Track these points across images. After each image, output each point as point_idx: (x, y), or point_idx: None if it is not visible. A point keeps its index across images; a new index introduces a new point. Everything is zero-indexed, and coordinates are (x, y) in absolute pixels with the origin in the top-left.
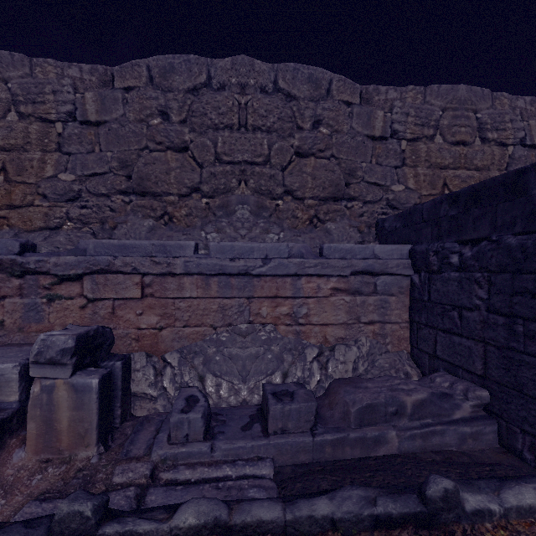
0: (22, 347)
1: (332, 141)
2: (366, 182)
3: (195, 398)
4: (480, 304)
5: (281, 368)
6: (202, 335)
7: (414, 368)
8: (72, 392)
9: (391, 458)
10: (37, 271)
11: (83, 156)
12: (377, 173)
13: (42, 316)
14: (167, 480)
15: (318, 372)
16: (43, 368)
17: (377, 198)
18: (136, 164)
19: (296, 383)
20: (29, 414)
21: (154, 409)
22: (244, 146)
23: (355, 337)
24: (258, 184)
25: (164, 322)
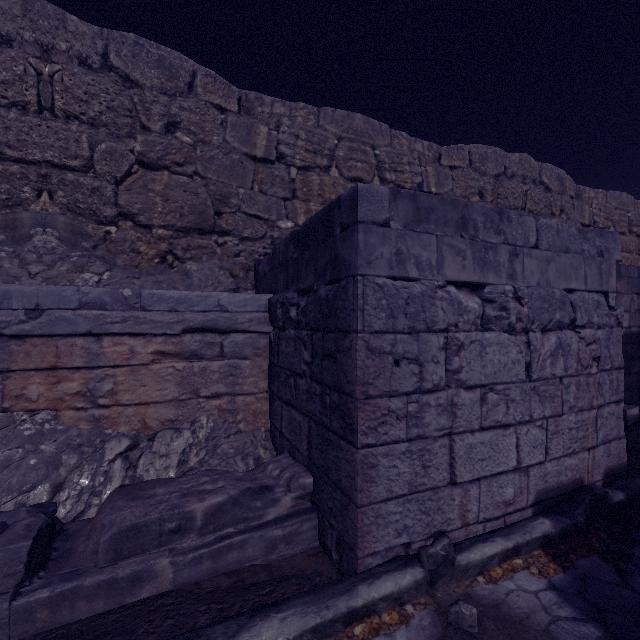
0: None
1: (195, 153)
2: (244, 214)
3: None
4: (306, 369)
5: (52, 478)
6: None
7: (270, 449)
8: None
9: (152, 602)
10: None
11: None
12: (258, 203)
13: None
14: None
15: (121, 474)
16: None
17: (258, 234)
18: None
19: (35, 505)
20: None
21: None
22: (45, 138)
23: (192, 418)
24: (72, 199)
25: None
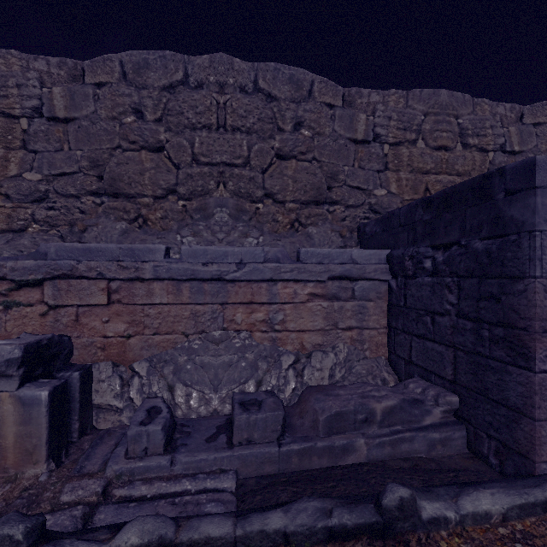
0: None
1: (313, 143)
2: (348, 186)
3: (158, 409)
4: (450, 309)
5: (255, 377)
6: (173, 343)
7: (392, 374)
8: (19, 405)
9: (359, 467)
10: None
11: (50, 154)
12: (359, 177)
13: None
14: (120, 497)
15: (294, 379)
16: None
17: (359, 202)
18: (108, 164)
19: (266, 391)
20: None
21: (119, 422)
22: (222, 147)
23: (333, 344)
24: (237, 187)
25: (132, 329)
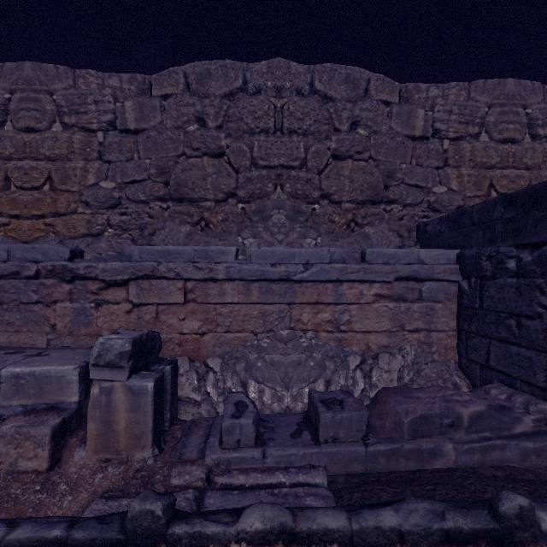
0: (76, 350)
1: (370, 142)
2: (406, 185)
3: (243, 403)
4: (542, 312)
5: (324, 376)
6: (243, 341)
7: (463, 378)
8: (129, 394)
9: (448, 472)
10: (86, 277)
11: (123, 164)
12: (417, 175)
13: (90, 321)
14: (222, 484)
15: (362, 380)
16: (102, 371)
17: (417, 200)
18: (173, 171)
19: (343, 391)
20: (89, 415)
21: (199, 414)
22: (280, 150)
23: (399, 346)
24: (294, 188)
25: (206, 327)
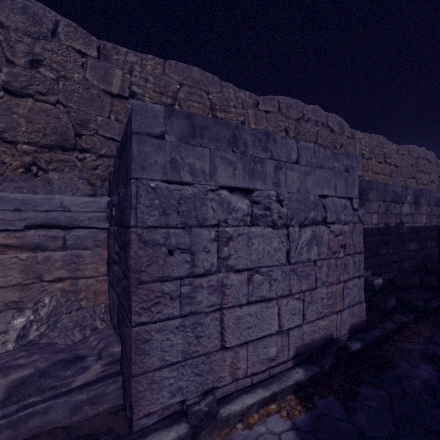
0: None
1: (58, 86)
2: (101, 136)
3: None
4: (117, 258)
5: None
6: None
7: (106, 321)
8: None
9: None
10: None
11: None
12: (114, 129)
13: None
14: None
15: None
16: None
17: (113, 152)
18: None
19: None
20: None
21: None
22: None
23: (36, 299)
24: None
25: None
